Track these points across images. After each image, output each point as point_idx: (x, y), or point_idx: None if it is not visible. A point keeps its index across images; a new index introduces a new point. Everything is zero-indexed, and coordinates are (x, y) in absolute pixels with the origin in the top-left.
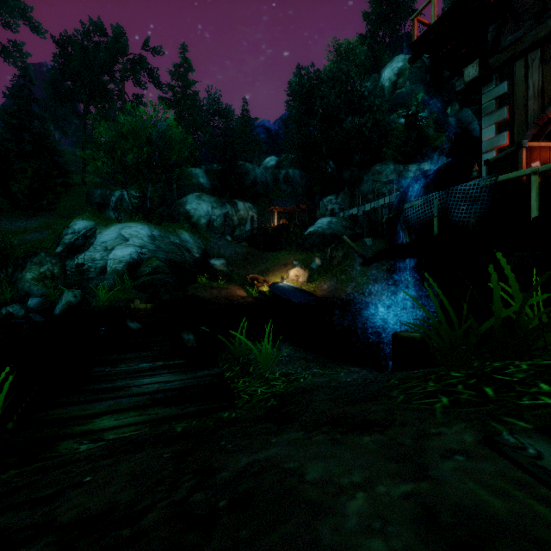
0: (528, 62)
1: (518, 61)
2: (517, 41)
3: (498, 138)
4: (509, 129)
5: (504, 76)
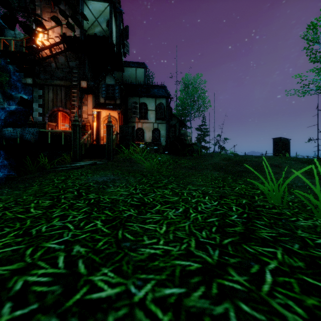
0: (49, 88)
1: (46, 86)
2: (46, 80)
3: (40, 109)
4: (43, 108)
5: (41, 88)
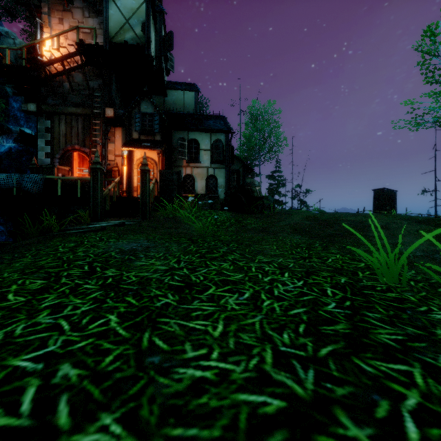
0: (60, 118)
1: (56, 115)
2: (56, 106)
3: (47, 147)
4: (52, 145)
5: (49, 118)
